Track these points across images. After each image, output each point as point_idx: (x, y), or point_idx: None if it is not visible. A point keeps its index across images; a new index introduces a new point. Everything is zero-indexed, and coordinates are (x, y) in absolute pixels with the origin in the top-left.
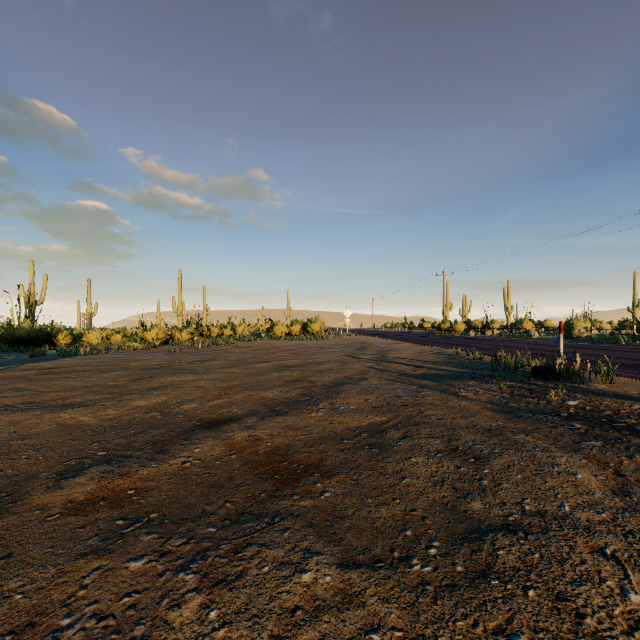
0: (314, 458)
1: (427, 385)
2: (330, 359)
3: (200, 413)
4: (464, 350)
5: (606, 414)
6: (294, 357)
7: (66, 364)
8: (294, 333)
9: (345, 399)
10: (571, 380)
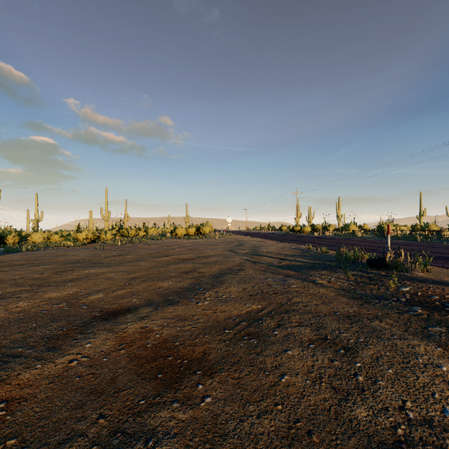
0: (198, 351)
1: (291, 274)
2: (216, 253)
3: (103, 303)
4: (313, 246)
5: (436, 299)
6: (189, 252)
7: (7, 259)
8: (190, 234)
9: (227, 288)
10: (398, 269)
